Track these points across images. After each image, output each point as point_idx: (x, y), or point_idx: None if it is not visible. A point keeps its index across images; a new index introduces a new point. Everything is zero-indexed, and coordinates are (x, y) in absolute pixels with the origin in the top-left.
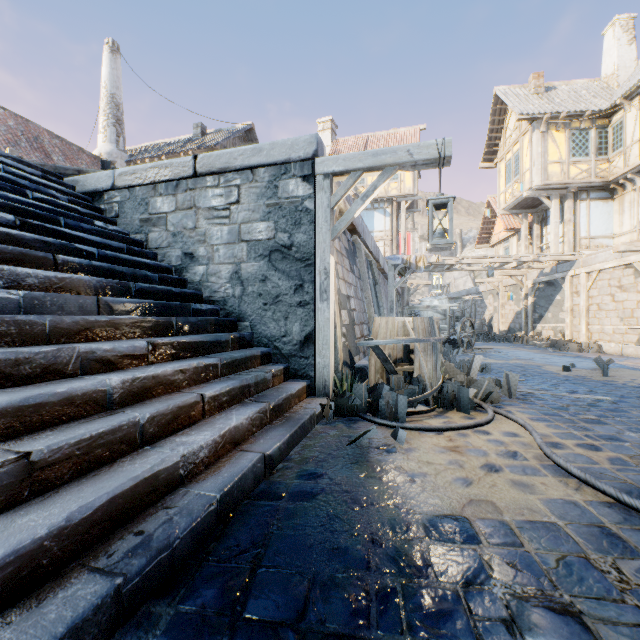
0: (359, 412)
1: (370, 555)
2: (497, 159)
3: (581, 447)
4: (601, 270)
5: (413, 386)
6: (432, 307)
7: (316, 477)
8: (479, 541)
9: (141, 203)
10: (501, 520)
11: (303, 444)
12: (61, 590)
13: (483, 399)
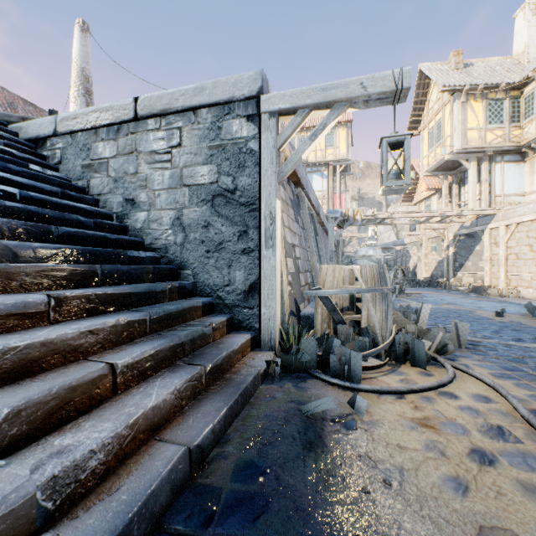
0: (307, 368)
1: None
2: (421, 127)
3: None
4: (519, 223)
5: (363, 338)
6: (367, 256)
7: (259, 476)
8: None
9: (83, 149)
10: None
11: (245, 415)
12: None
13: (437, 351)
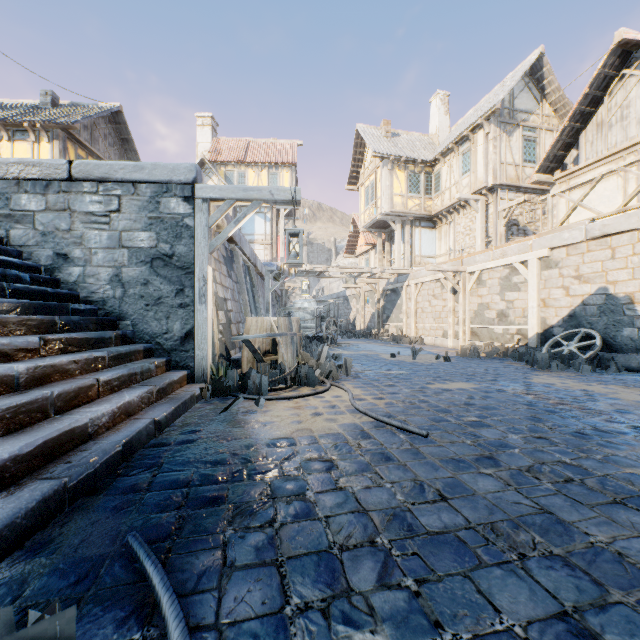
0: (232, 392)
1: (231, 459)
2: (359, 184)
3: (374, 399)
4: (424, 282)
5: (276, 370)
6: (303, 308)
7: (196, 432)
8: (296, 445)
9: None
10: (312, 435)
11: (185, 416)
12: (25, 488)
13: (326, 377)
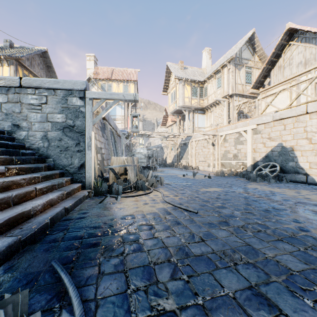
0: (104, 194)
1: (103, 225)
2: (168, 92)
3: (174, 196)
4: (199, 140)
5: (126, 183)
6: (140, 152)
7: (86, 213)
8: (135, 218)
9: None
10: (143, 213)
11: (80, 205)
12: None
13: (151, 186)
